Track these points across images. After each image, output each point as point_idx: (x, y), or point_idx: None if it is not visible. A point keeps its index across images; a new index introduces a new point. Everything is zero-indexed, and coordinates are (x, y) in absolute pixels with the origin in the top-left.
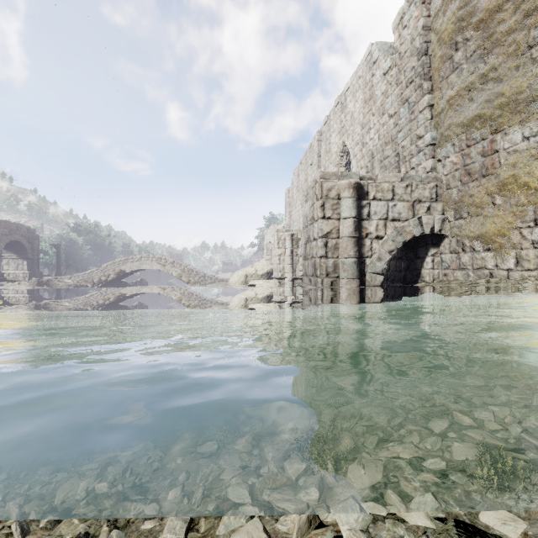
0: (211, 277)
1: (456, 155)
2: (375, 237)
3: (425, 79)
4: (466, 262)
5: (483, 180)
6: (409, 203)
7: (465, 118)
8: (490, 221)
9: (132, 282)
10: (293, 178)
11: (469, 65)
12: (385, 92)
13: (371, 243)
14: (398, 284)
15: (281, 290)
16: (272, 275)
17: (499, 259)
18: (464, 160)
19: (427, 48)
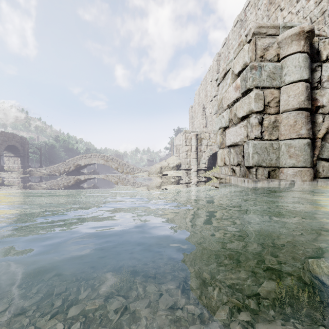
0: (137, 169)
1: None
2: None
3: None
4: None
5: None
6: None
7: None
8: None
9: (88, 172)
10: (195, 97)
11: None
12: None
13: (325, 119)
14: None
15: (188, 179)
16: (180, 167)
17: None
18: None
19: None
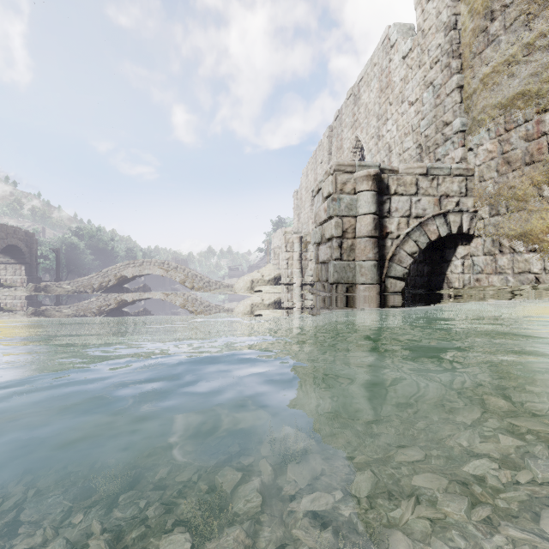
0: (216, 283)
1: (491, 141)
2: (397, 237)
3: (454, 57)
4: (505, 265)
5: (527, 168)
6: (436, 197)
7: (503, 98)
8: (536, 216)
9: (134, 288)
10: (302, 179)
11: (509, 35)
12: (404, 78)
13: (392, 243)
14: (420, 290)
15: (289, 296)
16: (280, 280)
17: (548, 261)
18: (502, 146)
19: (456, 21)
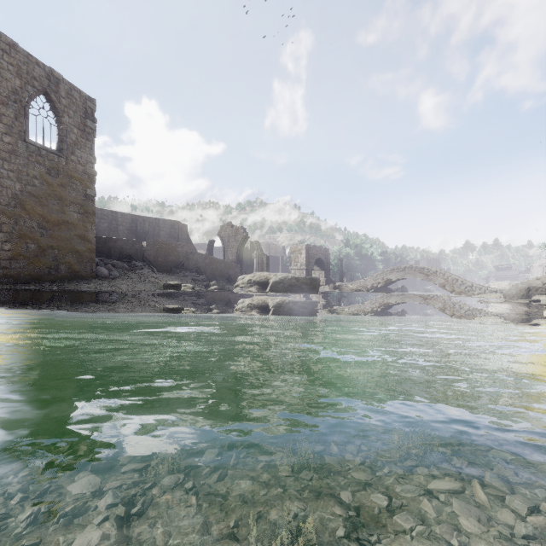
0: (479, 288)
1: None
2: None
3: None
4: None
5: None
6: None
7: None
8: None
9: (394, 289)
10: None
11: None
12: None
13: None
14: None
15: None
16: None
17: None
18: None
19: None
